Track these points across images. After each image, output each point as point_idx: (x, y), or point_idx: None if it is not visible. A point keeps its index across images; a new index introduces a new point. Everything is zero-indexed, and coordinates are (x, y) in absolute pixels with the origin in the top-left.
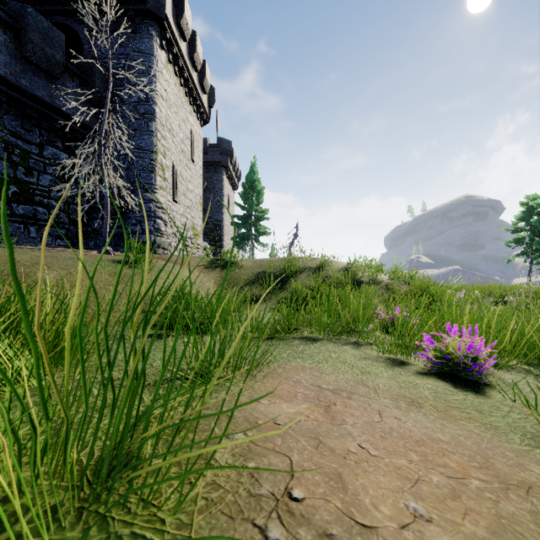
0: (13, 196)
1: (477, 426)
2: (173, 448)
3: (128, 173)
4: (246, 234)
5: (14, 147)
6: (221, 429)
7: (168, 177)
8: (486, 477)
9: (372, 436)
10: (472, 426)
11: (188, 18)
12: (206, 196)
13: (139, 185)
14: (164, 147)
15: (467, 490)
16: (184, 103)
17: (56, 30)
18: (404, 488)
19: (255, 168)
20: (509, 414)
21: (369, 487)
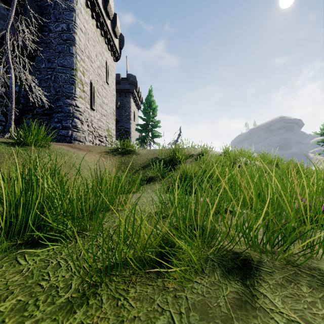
0: None
1: None
2: None
3: (54, 85)
4: (146, 136)
5: None
6: None
7: (86, 90)
8: None
9: None
10: None
11: None
12: (119, 112)
13: (62, 93)
14: (83, 67)
15: None
16: (100, 41)
17: None
18: None
19: (151, 93)
20: None
21: None
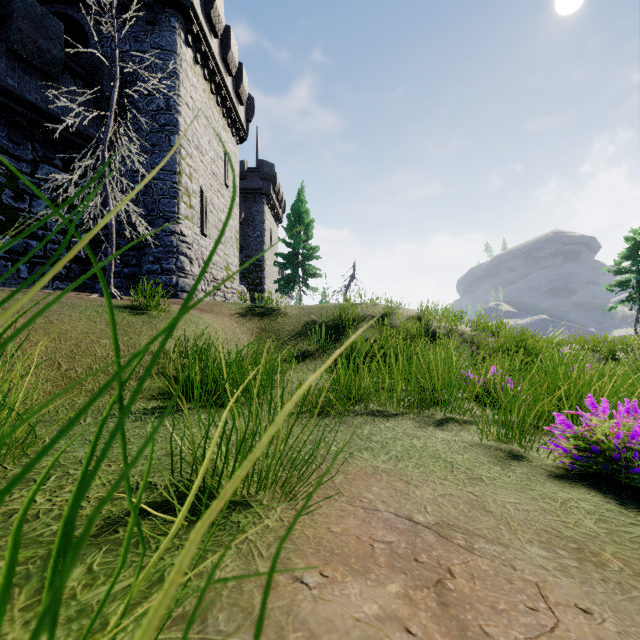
0: None
1: None
2: None
3: (145, 199)
4: (292, 276)
5: None
6: None
7: (195, 205)
8: None
9: None
10: None
11: (220, 9)
12: (243, 230)
13: (159, 213)
14: (191, 167)
15: None
16: (215, 114)
17: (53, 18)
18: None
19: (303, 196)
20: None
21: None
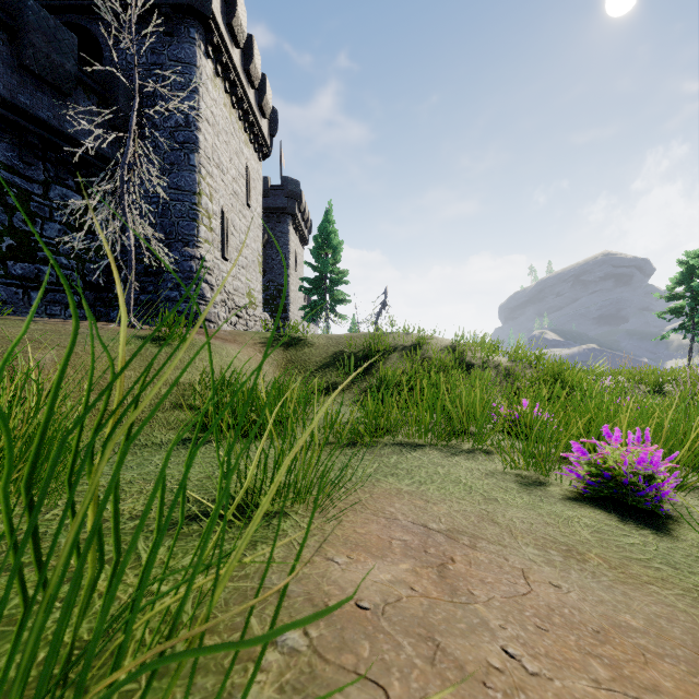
0: (8, 250)
1: (679, 595)
2: (169, 675)
3: (163, 221)
4: (319, 302)
5: (10, 185)
6: (264, 622)
7: (215, 227)
8: None
9: (522, 627)
10: (672, 595)
11: (242, 18)
12: (266, 253)
13: (177, 237)
14: (211, 187)
15: None
16: (237, 130)
17: (66, 31)
18: None
19: (330, 216)
20: None
21: None
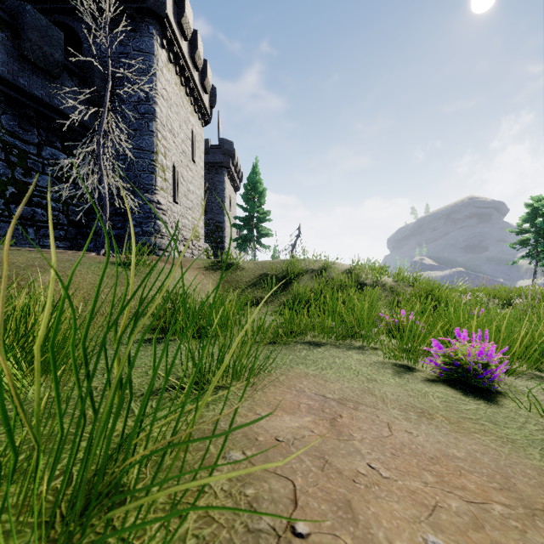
0: (10, 197)
1: (493, 440)
2: (163, 471)
3: (128, 174)
4: (248, 235)
5: (12, 147)
6: (217, 447)
7: (169, 178)
8: (509, 500)
9: (382, 454)
10: (488, 440)
11: (189, 17)
12: (207, 197)
13: (139, 186)
14: (165, 147)
15: (489, 518)
16: (185, 103)
17: (55, 29)
18: (421, 518)
19: (257, 169)
20: (525, 426)
21: (382, 517)
